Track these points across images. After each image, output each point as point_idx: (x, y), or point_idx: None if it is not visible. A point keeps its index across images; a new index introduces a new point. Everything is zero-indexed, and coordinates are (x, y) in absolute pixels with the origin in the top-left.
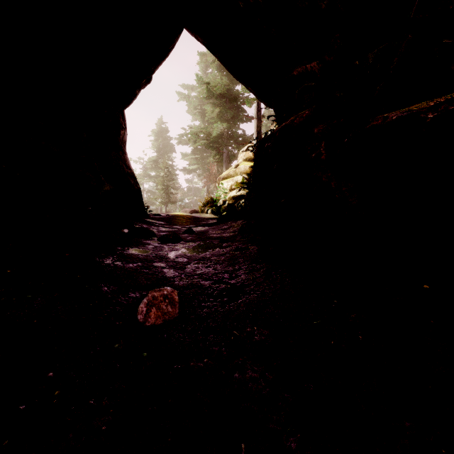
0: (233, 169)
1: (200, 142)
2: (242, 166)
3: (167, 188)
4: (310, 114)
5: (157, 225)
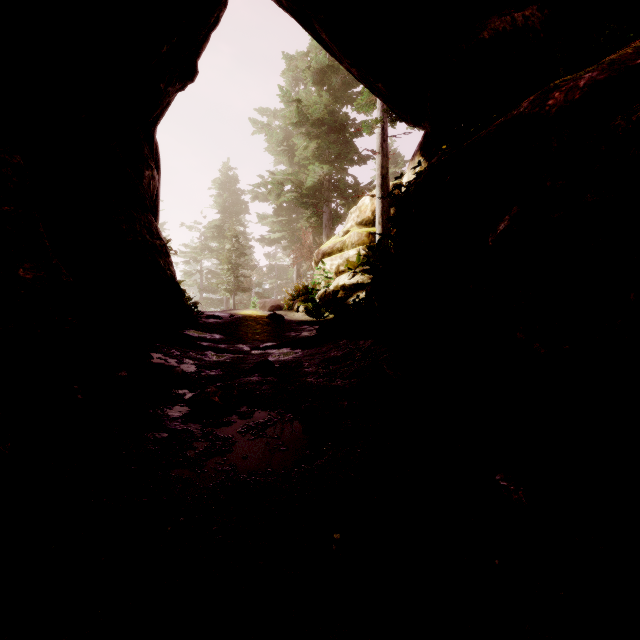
0: (340, 238)
1: (286, 195)
2: (355, 233)
3: (236, 268)
4: (602, 78)
5: (204, 347)
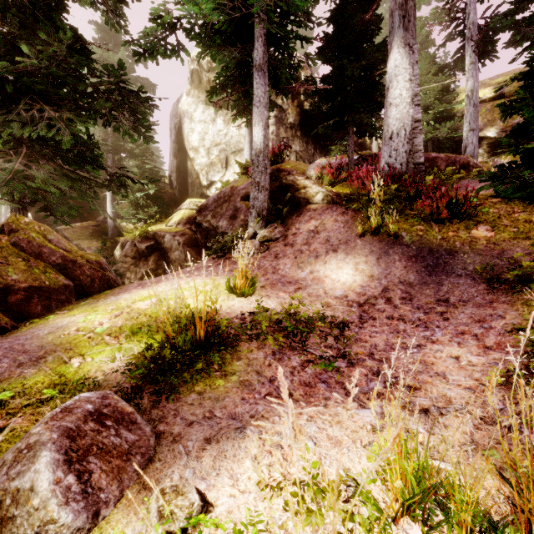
0: None
1: None
2: None
3: None
4: None
5: None
